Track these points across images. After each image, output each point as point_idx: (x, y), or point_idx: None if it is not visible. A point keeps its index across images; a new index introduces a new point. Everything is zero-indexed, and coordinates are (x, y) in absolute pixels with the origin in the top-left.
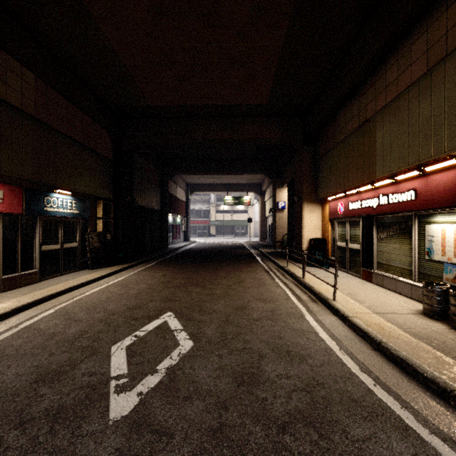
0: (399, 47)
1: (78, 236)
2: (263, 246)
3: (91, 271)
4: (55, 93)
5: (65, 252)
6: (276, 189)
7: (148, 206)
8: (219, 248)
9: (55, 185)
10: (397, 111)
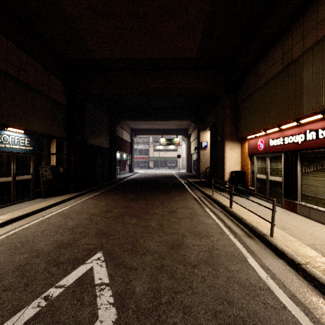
0: None
1: (32, 170)
2: (190, 176)
3: (43, 200)
4: (4, 39)
5: (18, 184)
6: (200, 132)
7: (99, 145)
8: (155, 178)
9: (5, 123)
10: None
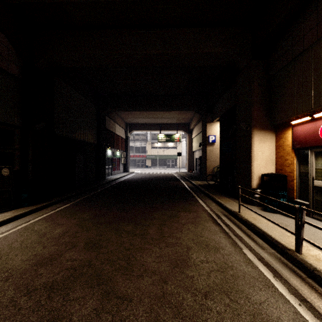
0: None
1: None
2: (193, 177)
3: None
4: None
5: None
6: (207, 124)
7: (81, 139)
8: (152, 179)
9: None
10: None
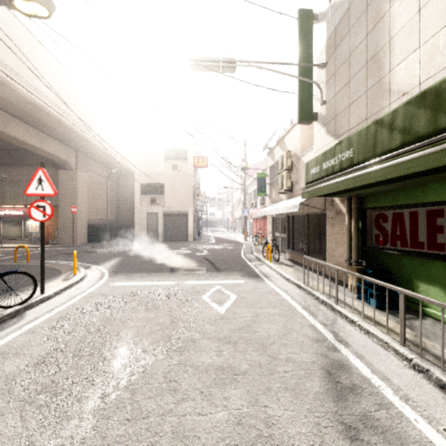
0: (18, 166)
1: None
2: None
3: None
4: None
5: None
6: None
7: None
8: None
9: None
10: (17, 185)
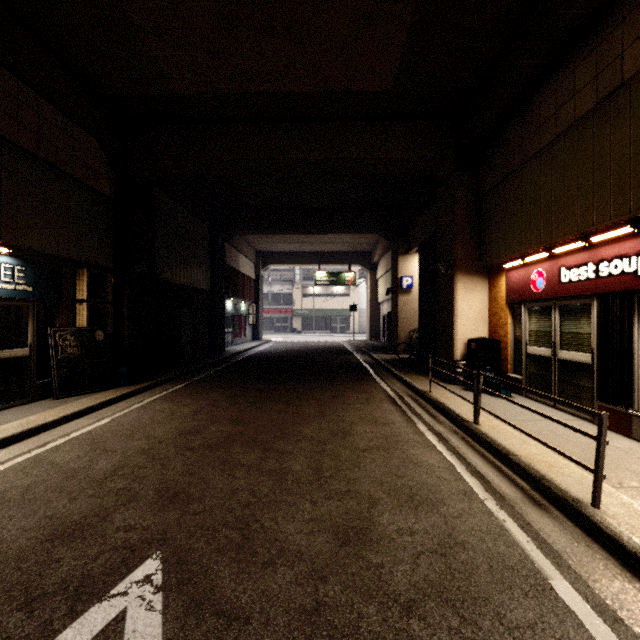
0: None
1: (32, 336)
2: (377, 348)
3: (55, 404)
4: None
5: None
6: (399, 257)
7: (187, 284)
8: (305, 352)
9: None
10: None
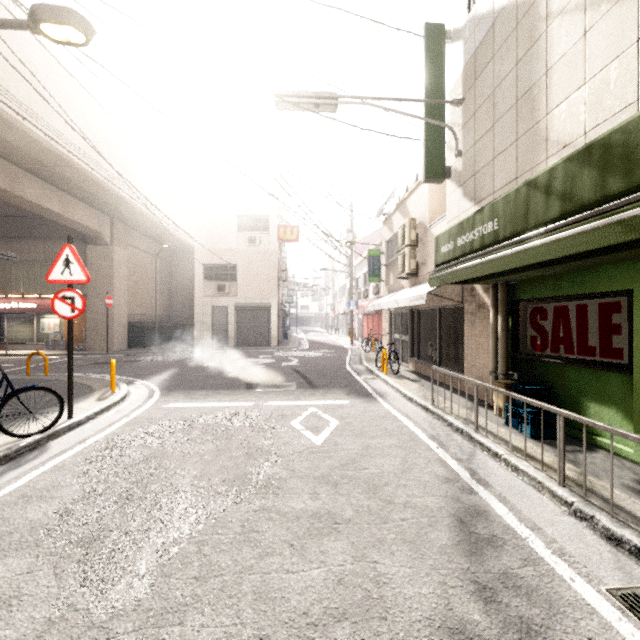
0: (30, 240)
1: None
2: None
3: None
4: None
5: None
6: None
7: None
8: None
9: None
10: (28, 267)
